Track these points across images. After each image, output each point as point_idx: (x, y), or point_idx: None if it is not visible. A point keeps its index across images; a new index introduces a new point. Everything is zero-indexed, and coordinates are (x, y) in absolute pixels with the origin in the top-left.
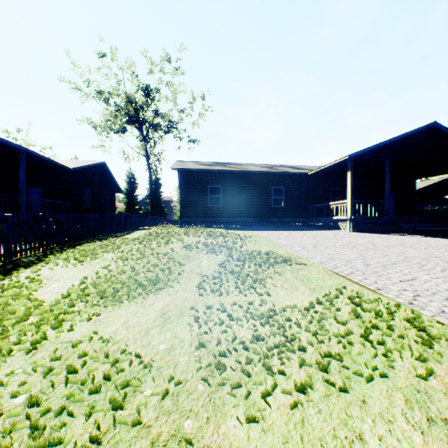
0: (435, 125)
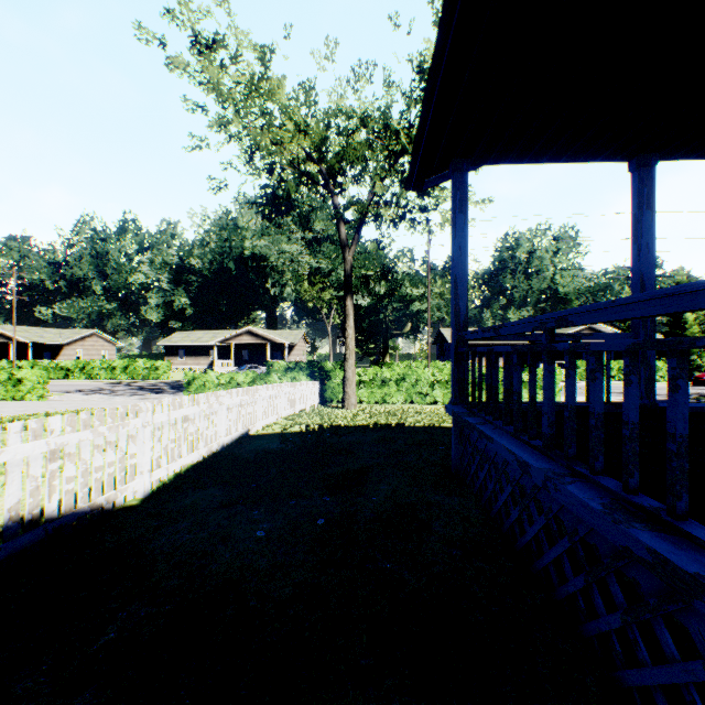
0: None
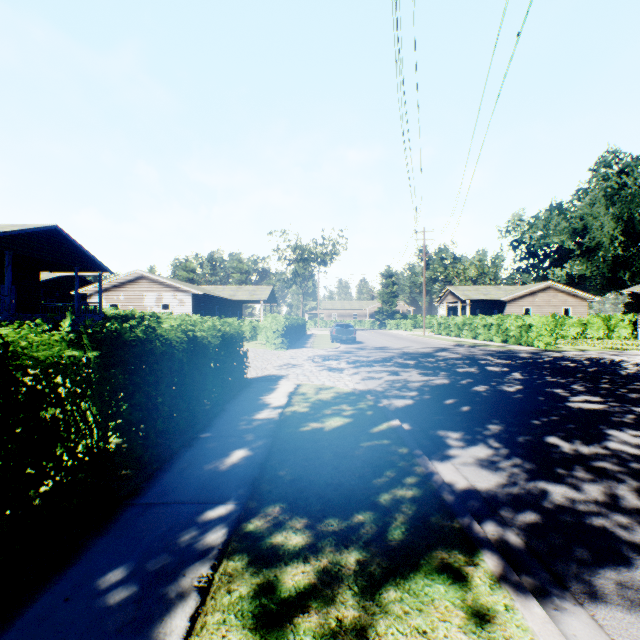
0: (59, 229)
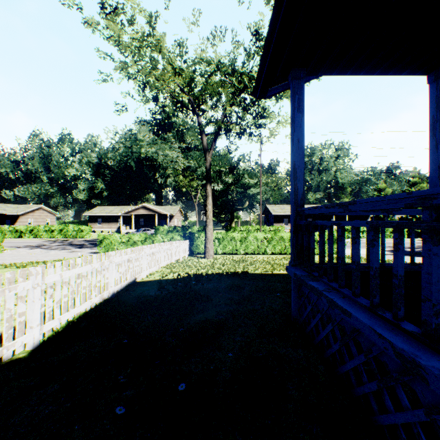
0: None
